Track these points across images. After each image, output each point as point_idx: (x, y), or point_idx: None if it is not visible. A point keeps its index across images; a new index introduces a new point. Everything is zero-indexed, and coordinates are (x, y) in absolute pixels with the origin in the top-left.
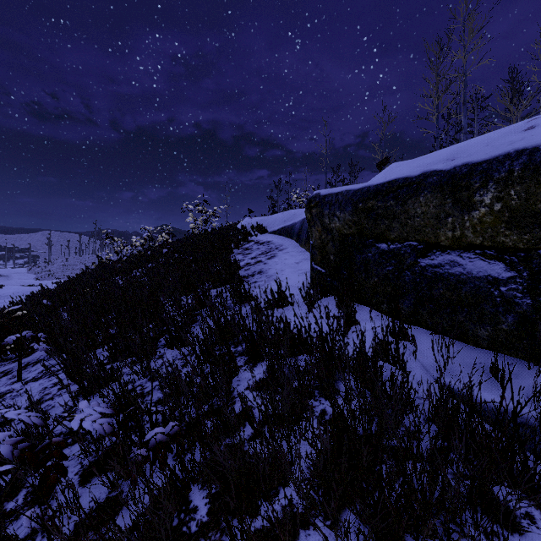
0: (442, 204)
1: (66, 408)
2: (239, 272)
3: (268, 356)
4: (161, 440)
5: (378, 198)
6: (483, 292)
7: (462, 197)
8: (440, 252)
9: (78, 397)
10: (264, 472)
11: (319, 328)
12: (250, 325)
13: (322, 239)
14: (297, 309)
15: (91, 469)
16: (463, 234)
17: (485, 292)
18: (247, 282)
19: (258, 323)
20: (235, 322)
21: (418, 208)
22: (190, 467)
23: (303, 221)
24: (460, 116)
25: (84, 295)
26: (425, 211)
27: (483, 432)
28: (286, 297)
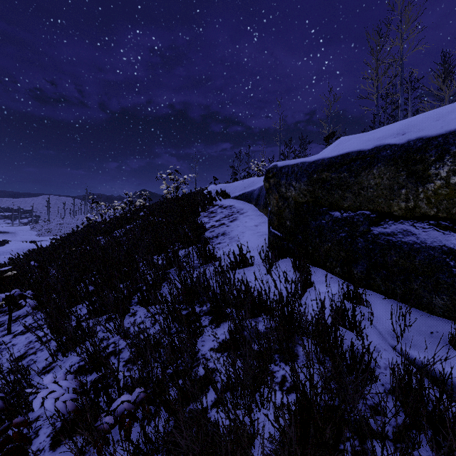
0: (396, 176)
1: (46, 364)
2: (205, 234)
3: (230, 319)
4: (127, 409)
5: (332, 170)
6: (437, 262)
7: (417, 170)
8: (393, 221)
9: (57, 353)
10: (226, 450)
11: (279, 295)
12: (214, 285)
13: (279, 206)
14: (256, 270)
15: (62, 431)
16: (417, 205)
17: (440, 262)
18: (211, 245)
19: (221, 287)
20: (200, 283)
21: (371, 179)
22: (154, 438)
23: (261, 188)
24: (396, 95)
25: (70, 254)
26: (378, 183)
27: (455, 420)
28: (247, 258)
